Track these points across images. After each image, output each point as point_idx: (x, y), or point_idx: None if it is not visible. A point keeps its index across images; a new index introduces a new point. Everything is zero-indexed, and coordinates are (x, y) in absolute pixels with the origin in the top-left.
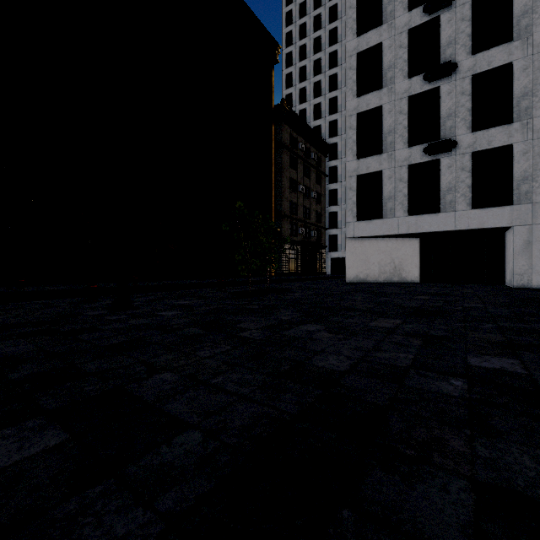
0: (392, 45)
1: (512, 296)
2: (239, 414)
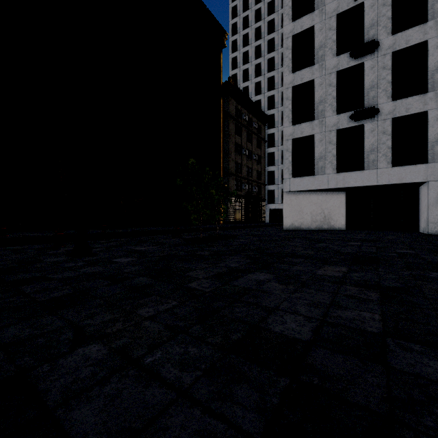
0: (323, 28)
1: (434, 242)
2: (173, 437)
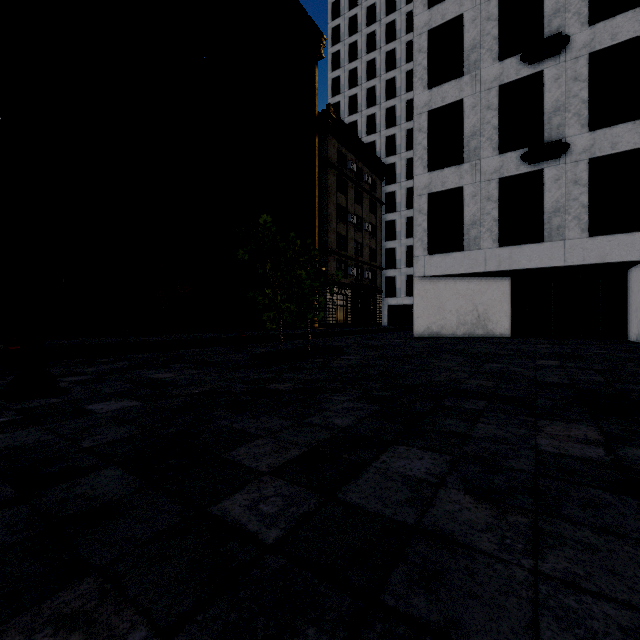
0: (477, 18)
1: None
2: None
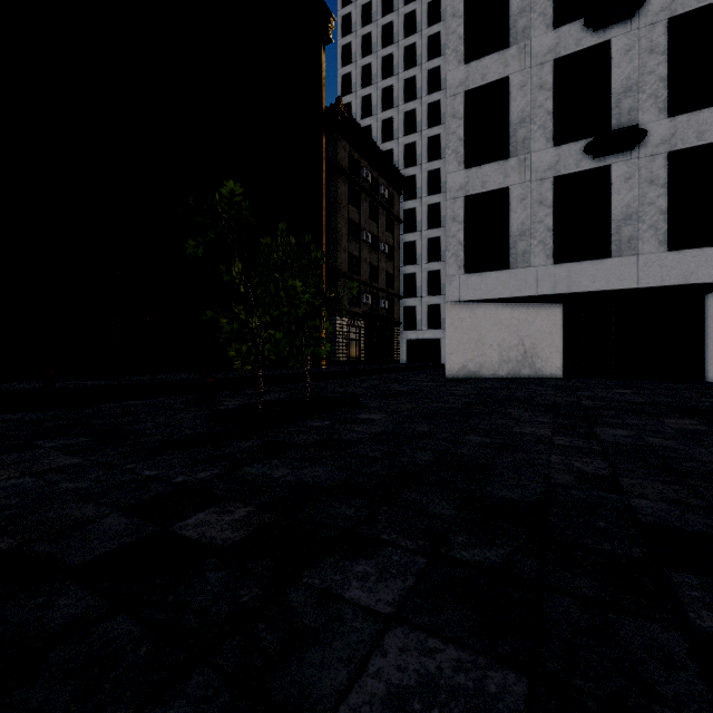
0: None
1: None
2: None
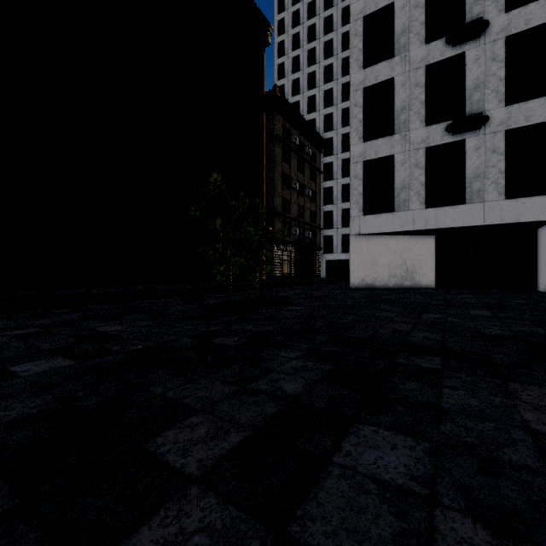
0: (406, 6)
1: None
2: None
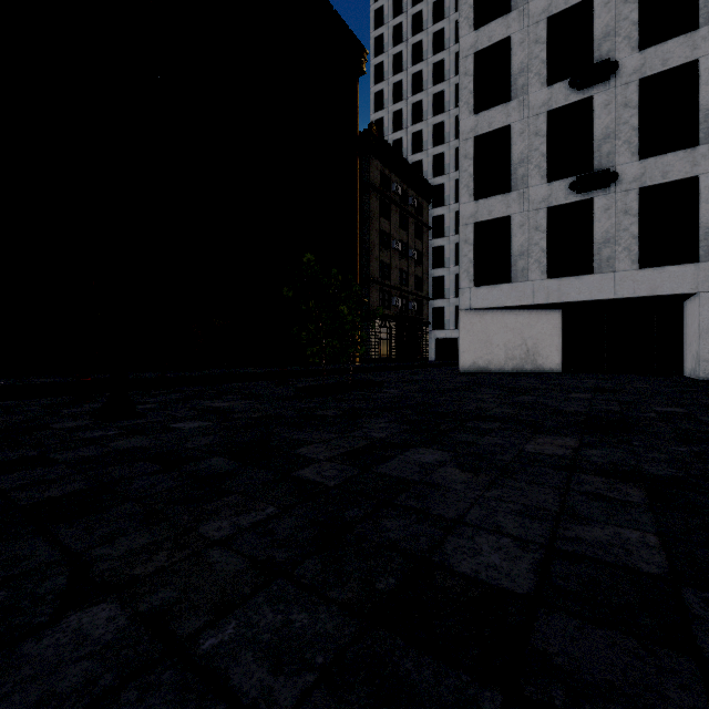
0: (525, 41)
1: None
2: None
